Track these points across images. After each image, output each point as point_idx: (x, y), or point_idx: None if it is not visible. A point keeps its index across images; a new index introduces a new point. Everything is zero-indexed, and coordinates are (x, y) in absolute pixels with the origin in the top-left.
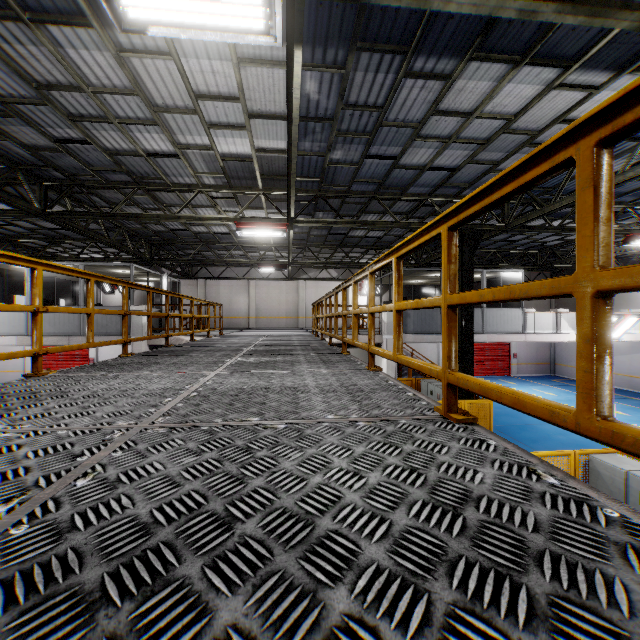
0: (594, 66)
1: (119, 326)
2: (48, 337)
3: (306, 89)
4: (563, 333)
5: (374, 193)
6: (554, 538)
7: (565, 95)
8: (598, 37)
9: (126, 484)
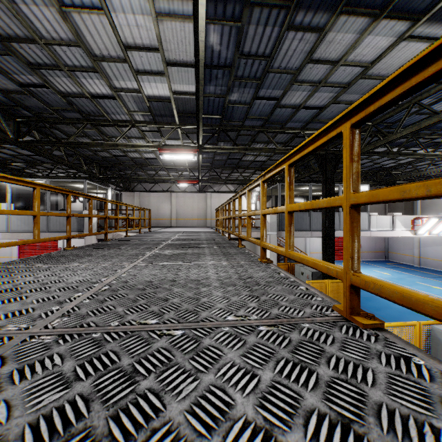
0: (437, 20)
1: (75, 225)
2: (24, 233)
3: (210, 41)
4: (397, 230)
5: (261, 127)
6: None
7: (411, 46)
8: None
9: None
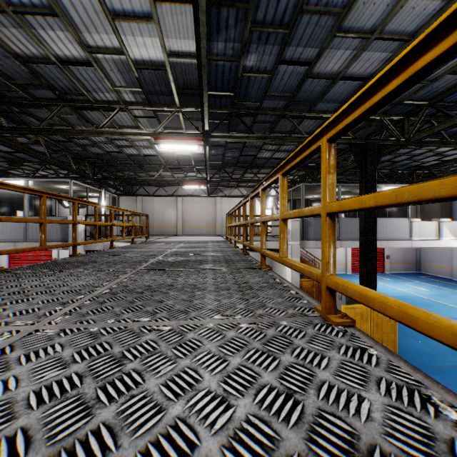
0: None
1: (59, 233)
2: None
3: None
4: (444, 239)
5: (283, 110)
6: None
7: None
8: None
9: None
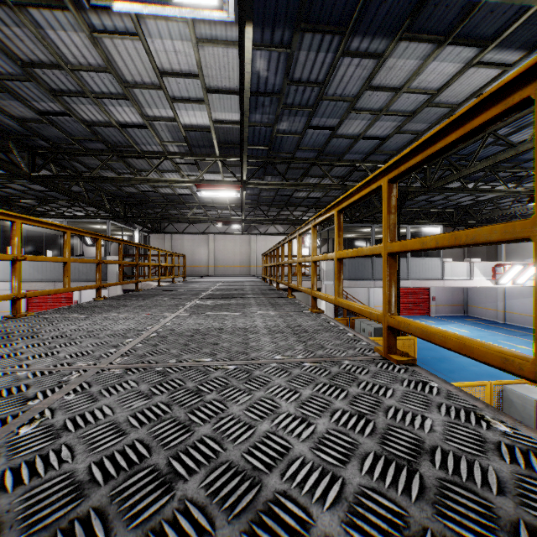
0: (508, 46)
1: None
2: (37, 283)
3: (256, 67)
4: (476, 279)
5: (315, 159)
6: (523, 503)
7: (482, 72)
8: (513, 19)
9: (70, 432)
